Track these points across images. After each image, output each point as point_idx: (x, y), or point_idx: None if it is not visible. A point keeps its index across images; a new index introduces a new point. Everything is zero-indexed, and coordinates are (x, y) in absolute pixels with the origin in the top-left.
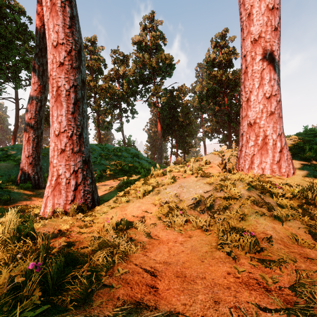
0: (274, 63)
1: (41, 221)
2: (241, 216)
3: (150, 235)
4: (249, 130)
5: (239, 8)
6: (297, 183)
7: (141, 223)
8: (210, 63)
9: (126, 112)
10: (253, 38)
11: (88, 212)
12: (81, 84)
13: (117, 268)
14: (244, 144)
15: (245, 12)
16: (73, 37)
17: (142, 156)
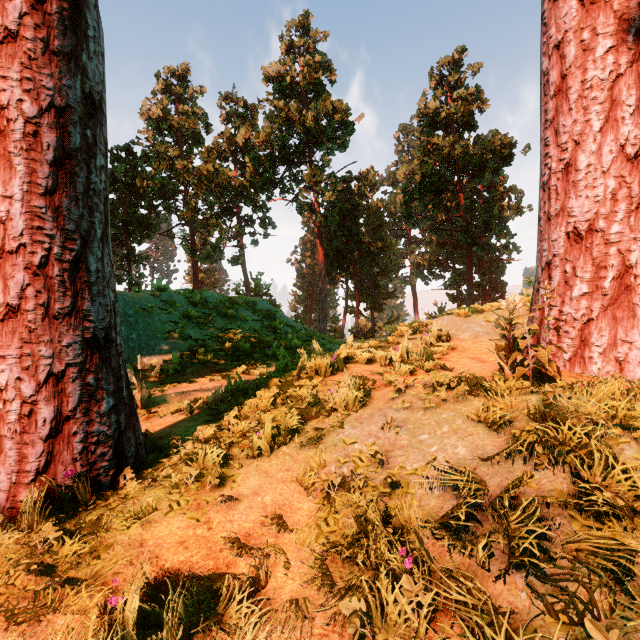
0: None
1: None
2: None
3: None
4: (573, 251)
5: None
6: None
7: (249, 602)
8: (427, 121)
9: (251, 225)
10: None
11: (95, 505)
12: (85, 109)
13: None
14: (556, 292)
15: None
16: None
17: (284, 317)
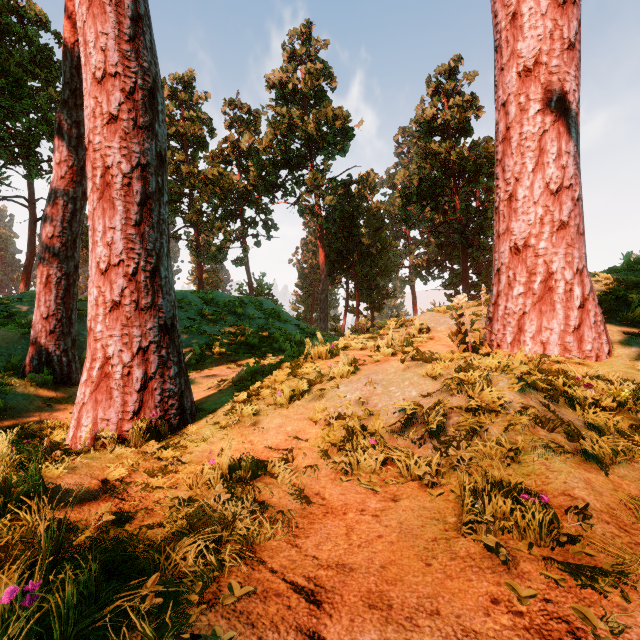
0: (568, 119)
1: (67, 458)
2: (512, 453)
3: (305, 492)
4: (514, 261)
5: (493, 4)
6: (621, 374)
7: (284, 465)
8: (425, 127)
9: (255, 227)
10: (523, 66)
11: (170, 437)
12: (157, 163)
13: (228, 582)
14: (503, 292)
15: (506, 10)
16: (139, 61)
17: (288, 315)
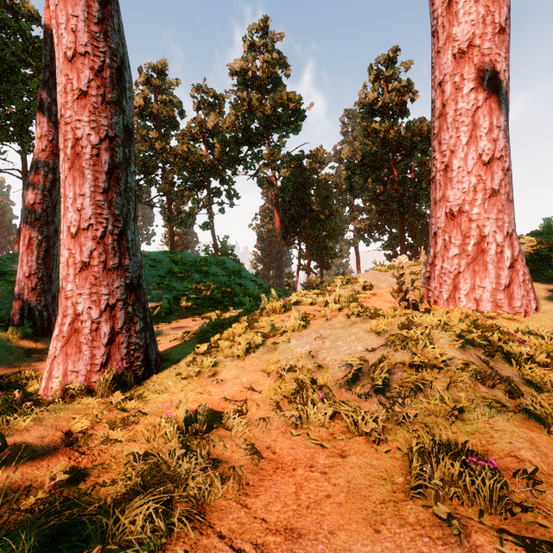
0: (499, 96)
1: (36, 409)
2: (456, 411)
3: (257, 446)
4: (449, 226)
5: None
6: (550, 329)
7: (238, 417)
8: (367, 109)
9: (219, 196)
10: (458, 48)
11: (136, 387)
12: (124, 136)
13: (174, 551)
14: (439, 253)
15: None
16: (107, 42)
17: (247, 273)
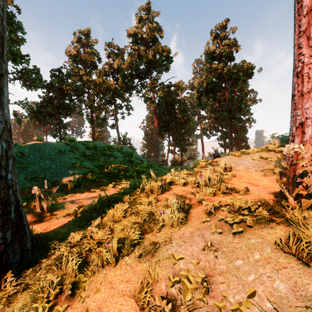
0: None
1: None
2: None
3: None
4: None
5: None
6: None
7: None
8: (209, 56)
9: (121, 108)
10: None
11: None
12: None
13: None
14: (308, 142)
15: None
16: None
17: (137, 155)
